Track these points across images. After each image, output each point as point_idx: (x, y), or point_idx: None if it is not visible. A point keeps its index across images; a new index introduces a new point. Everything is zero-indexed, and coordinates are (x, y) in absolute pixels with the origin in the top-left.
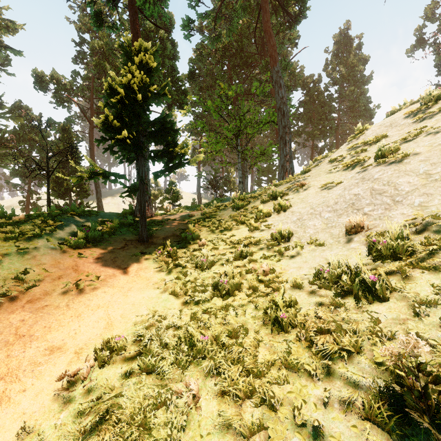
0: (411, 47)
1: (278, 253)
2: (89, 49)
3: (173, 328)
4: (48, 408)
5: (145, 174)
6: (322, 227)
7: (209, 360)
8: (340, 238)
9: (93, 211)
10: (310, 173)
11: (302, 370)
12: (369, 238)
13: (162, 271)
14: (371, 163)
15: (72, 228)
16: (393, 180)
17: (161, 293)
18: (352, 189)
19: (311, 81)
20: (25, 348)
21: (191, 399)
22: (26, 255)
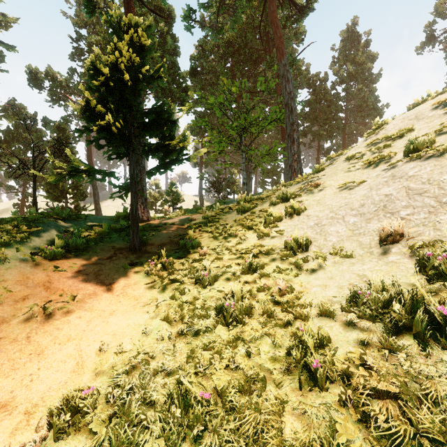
0: (420, 44)
1: (295, 266)
2: (86, 45)
3: (163, 372)
4: None
5: (140, 174)
6: (348, 234)
7: (212, 433)
8: (372, 248)
9: (81, 214)
10: (324, 172)
11: None
12: (419, 251)
13: (155, 288)
14: (400, 159)
15: (52, 234)
16: (434, 177)
17: (151, 319)
18: (381, 188)
19: (317, 79)
20: None
21: None
22: None
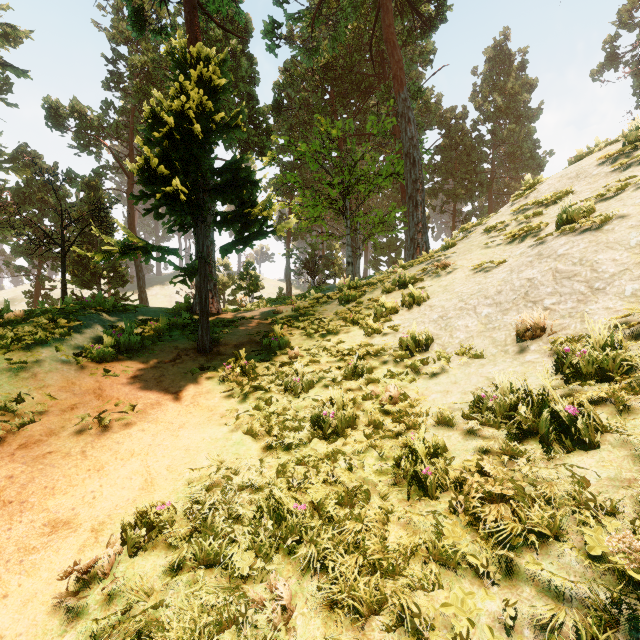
0: (597, 66)
1: (412, 370)
2: (128, 68)
3: (249, 489)
4: (42, 627)
5: (208, 250)
6: (479, 329)
7: (308, 545)
8: (507, 345)
9: (130, 305)
10: (455, 248)
11: (464, 566)
12: (558, 346)
13: (234, 397)
14: (551, 232)
15: (96, 331)
16: (588, 256)
17: (231, 432)
18: (523, 271)
19: (452, 116)
20: (11, 523)
21: (280, 614)
22: (22, 372)
